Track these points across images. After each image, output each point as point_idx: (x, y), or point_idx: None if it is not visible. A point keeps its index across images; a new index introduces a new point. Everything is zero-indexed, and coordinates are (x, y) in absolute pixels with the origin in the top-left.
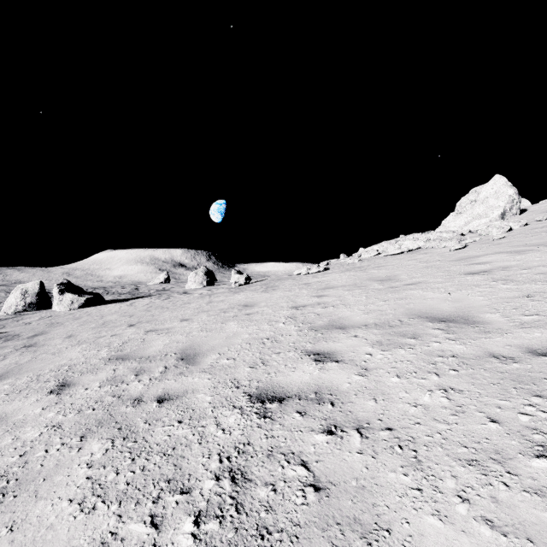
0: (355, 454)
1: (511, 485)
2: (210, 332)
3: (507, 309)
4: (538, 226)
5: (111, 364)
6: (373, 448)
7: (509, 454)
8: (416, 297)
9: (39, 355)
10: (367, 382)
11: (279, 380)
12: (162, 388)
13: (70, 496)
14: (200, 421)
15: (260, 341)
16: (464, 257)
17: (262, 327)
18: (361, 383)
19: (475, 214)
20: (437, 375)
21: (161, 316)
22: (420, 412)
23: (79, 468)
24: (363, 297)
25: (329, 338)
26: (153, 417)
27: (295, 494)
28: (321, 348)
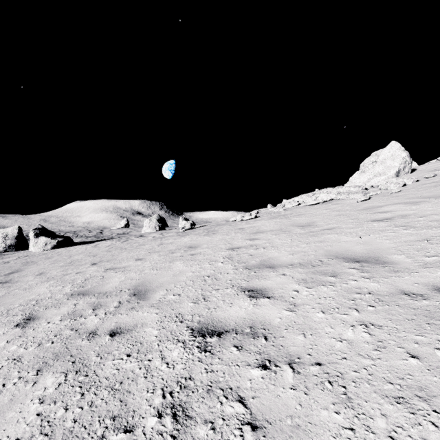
0: (289, 390)
1: (439, 426)
2: (160, 270)
3: (410, 251)
4: (426, 182)
5: (73, 299)
6: (304, 383)
7: (433, 391)
8: (333, 241)
9: (12, 290)
10: (296, 317)
11: (218, 315)
12: (115, 322)
13: (18, 434)
14: (147, 355)
15: (202, 278)
16: (369, 207)
17: (204, 266)
18: (290, 318)
19: (376, 172)
20: (357, 311)
21: (120, 256)
22: (345, 347)
23: (31, 404)
24: (288, 240)
25: (261, 276)
26: (105, 350)
27: (233, 433)
28: (254, 285)
